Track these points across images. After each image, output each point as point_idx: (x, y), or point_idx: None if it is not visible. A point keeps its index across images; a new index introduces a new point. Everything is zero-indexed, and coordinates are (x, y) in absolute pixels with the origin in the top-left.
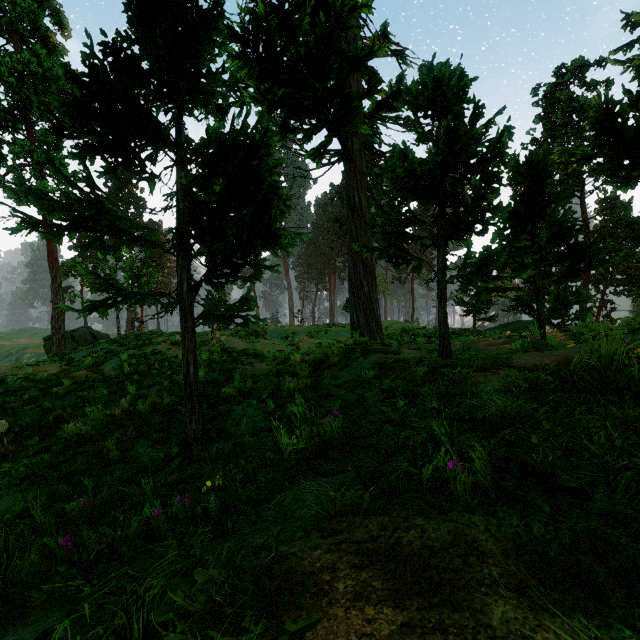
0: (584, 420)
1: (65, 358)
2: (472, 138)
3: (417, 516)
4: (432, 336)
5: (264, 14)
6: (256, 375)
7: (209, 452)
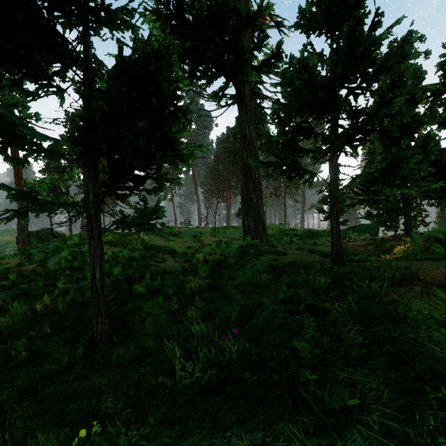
0: None
1: (25, 253)
2: (376, 42)
3: None
4: (302, 236)
5: None
6: (166, 272)
7: (111, 356)
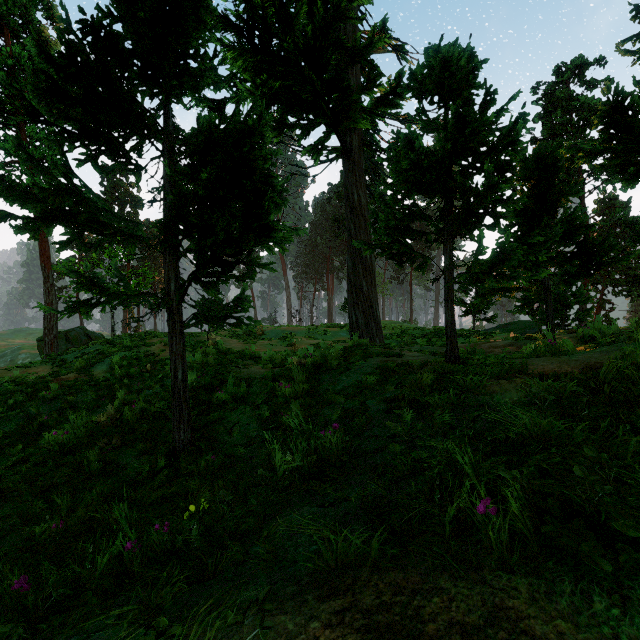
0: (632, 444)
1: (57, 359)
2: (484, 123)
3: (439, 573)
4: (432, 337)
5: (260, 2)
6: (251, 379)
7: (198, 465)
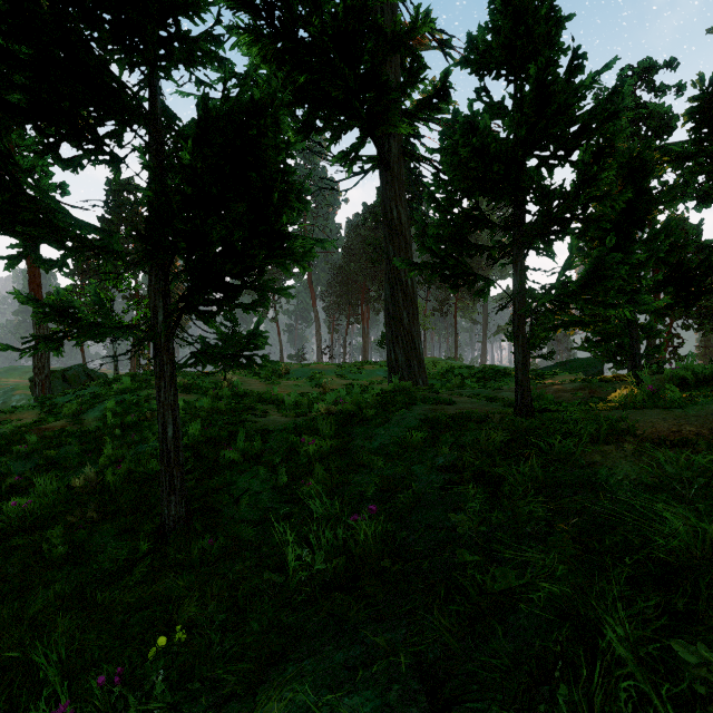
0: None
1: (46, 403)
2: (575, 94)
3: None
4: (481, 376)
5: None
6: (268, 430)
7: (191, 551)
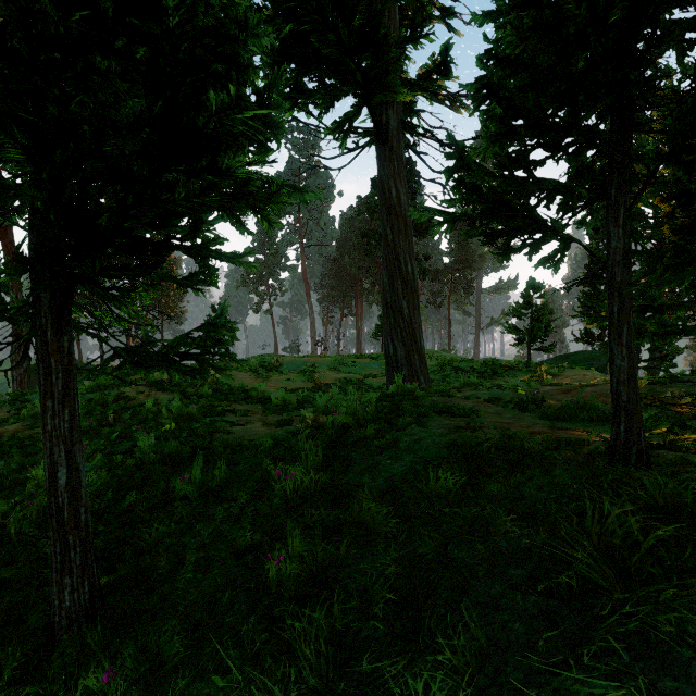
0: None
1: (18, 400)
2: None
3: None
4: (482, 370)
5: None
6: (241, 446)
7: (78, 686)
